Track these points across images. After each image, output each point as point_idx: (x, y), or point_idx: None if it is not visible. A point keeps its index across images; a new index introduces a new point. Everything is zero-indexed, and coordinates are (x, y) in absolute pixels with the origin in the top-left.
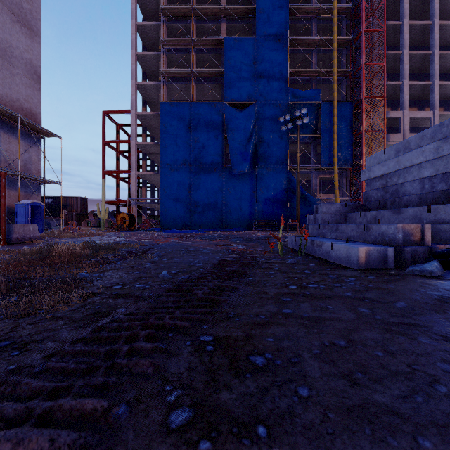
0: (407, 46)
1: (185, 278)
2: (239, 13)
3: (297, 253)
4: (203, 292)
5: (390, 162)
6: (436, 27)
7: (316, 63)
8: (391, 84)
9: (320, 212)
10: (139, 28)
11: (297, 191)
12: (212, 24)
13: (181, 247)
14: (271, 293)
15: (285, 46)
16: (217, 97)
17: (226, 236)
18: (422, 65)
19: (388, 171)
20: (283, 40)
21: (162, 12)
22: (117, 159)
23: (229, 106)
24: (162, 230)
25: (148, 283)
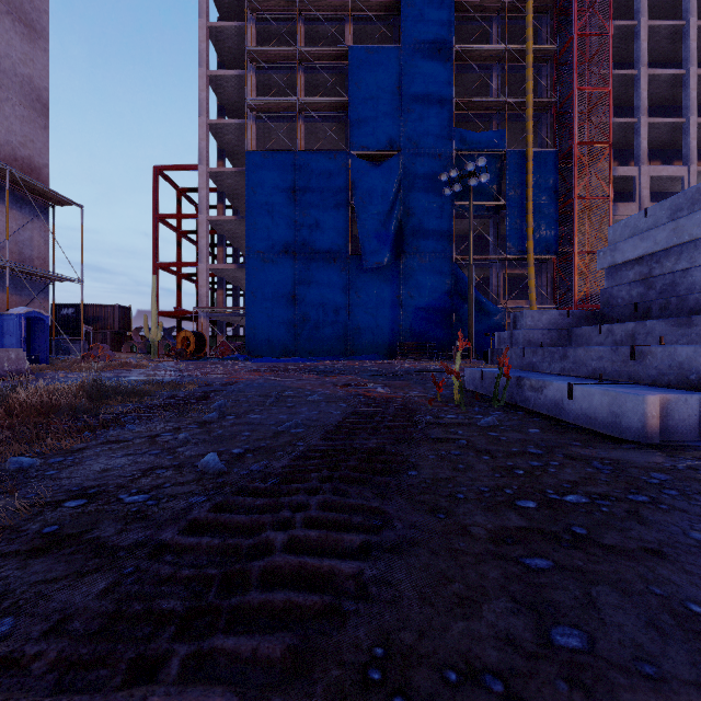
0: (646, 60)
1: (258, 472)
2: (374, 8)
3: (488, 402)
4: (289, 535)
5: (659, 231)
6: (692, 29)
7: (498, 89)
8: (620, 123)
9: (522, 326)
10: (213, 33)
11: (469, 295)
12: (331, 26)
13: (272, 390)
14: (480, 532)
15: (449, 61)
16: (339, 144)
17: (352, 369)
18: (670, 93)
19: (654, 249)
20: (444, 51)
21: (250, 6)
22: (178, 244)
23: (358, 158)
24: (249, 358)
25: (161, 490)
